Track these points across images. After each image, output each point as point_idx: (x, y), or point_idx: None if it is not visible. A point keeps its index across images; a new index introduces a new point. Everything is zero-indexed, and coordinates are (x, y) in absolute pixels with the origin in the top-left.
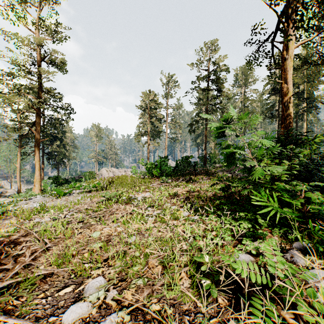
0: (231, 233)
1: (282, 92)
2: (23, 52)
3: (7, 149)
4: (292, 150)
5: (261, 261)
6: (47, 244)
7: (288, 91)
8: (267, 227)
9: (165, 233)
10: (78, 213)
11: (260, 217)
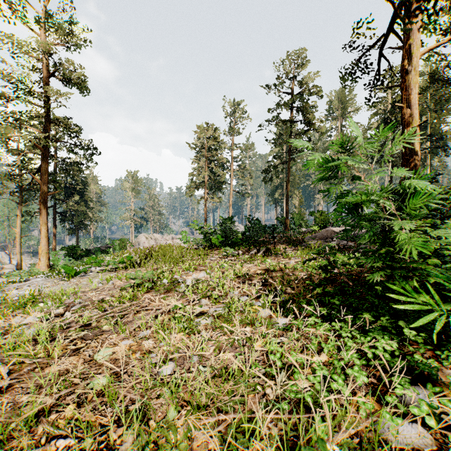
0: (361, 361)
1: (404, 120)
2: (21, 64)
3: (5, 206)
4: (447, 203)
5: (449, 443)
6: (3, 380)
7: (414, 119)
8: (429, 348)
9: (230, 362)
10: (85, 309)
11: (406, 324)
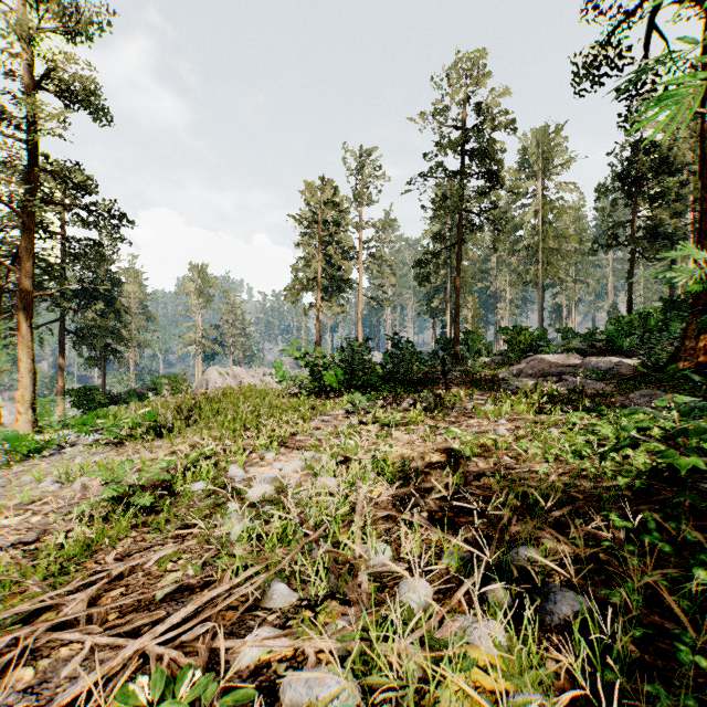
0: None
1: (705, 143)
2: None
3: None
4: None
5: None
6: None
7: None
8: None
9: None
10: None
11: None
